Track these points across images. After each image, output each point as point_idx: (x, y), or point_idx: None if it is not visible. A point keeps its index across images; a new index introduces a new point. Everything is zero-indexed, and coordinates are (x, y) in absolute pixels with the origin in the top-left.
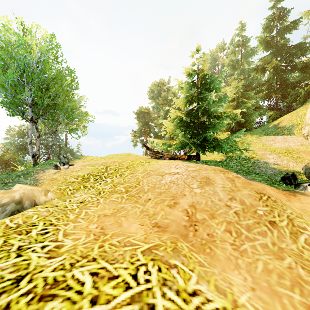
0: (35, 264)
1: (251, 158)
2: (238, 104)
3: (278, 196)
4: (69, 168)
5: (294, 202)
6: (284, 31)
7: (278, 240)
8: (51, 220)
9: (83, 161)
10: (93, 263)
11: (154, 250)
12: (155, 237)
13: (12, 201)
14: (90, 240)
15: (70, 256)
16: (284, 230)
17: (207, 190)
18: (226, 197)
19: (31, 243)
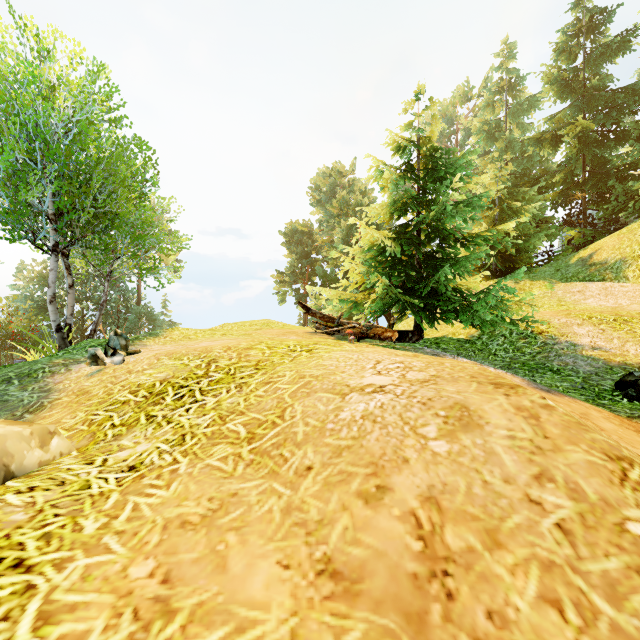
0: None
1: (537, 333)
2: (502, 215)
3: (626, 437)
4: (124, 362)
5: None
6: (600, 58)
7: None
8: (24, 543)
9: (164, 342)
10: None
11: None
12: (324, 628)
13: None
14: None
15: None
16: None
17: (467, 446)
18: (525, 471)
19: None
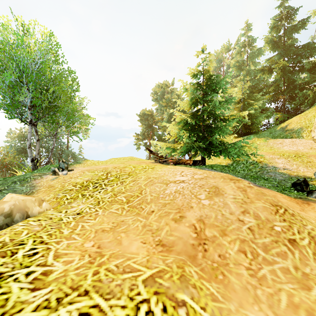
0: (15, 299)
1: (258, 162)
2: (244, 106)
3: (291, 205)
4: (67, 174)
5: (308, 211)
6: (291, 31)
7: (300, 264)
8: (42, 236)
9: (84, 166)
10: (85, 299)
11: (158, 279)
12: (159, 259)
13: (0, 214)
14: (84, 263)
15: (59, 288)
16: (306, 250)
17: (216, 202)
18: (238, 210)
19: (14, 269)
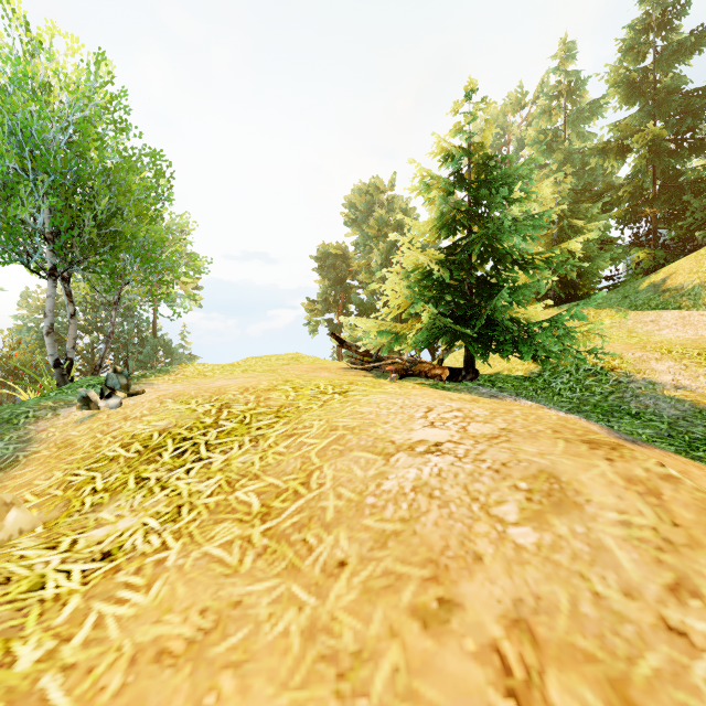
0: None
1: (608, 369)
2: (561, 235)
3: None
4: (122, 405)
5: None
6: (673, 56)
7: None
8: None
9: (174, 380)
10: None
11: None
12: None
13: None
14: None
15: None
16: None
17: (563, 536)
18: (654, 578)
19: None
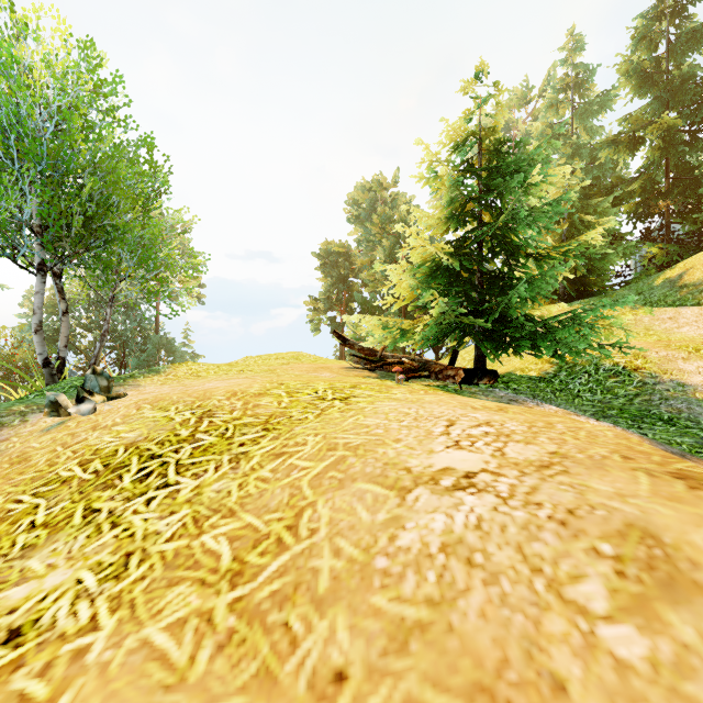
0: None
1: (631, 369)
2: (571, 230)
3: None
4: (96, 411)
5: None
6: (687, 45)
7: None
8: None
9: (164, 380)
10: None
11: None
12: None
13: None
14: None
15: None
16: None
17: (692, 647)
18: None
19: None
